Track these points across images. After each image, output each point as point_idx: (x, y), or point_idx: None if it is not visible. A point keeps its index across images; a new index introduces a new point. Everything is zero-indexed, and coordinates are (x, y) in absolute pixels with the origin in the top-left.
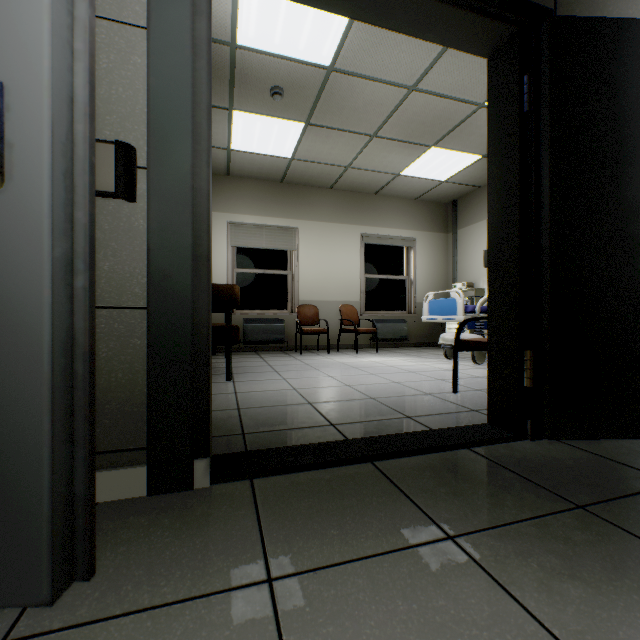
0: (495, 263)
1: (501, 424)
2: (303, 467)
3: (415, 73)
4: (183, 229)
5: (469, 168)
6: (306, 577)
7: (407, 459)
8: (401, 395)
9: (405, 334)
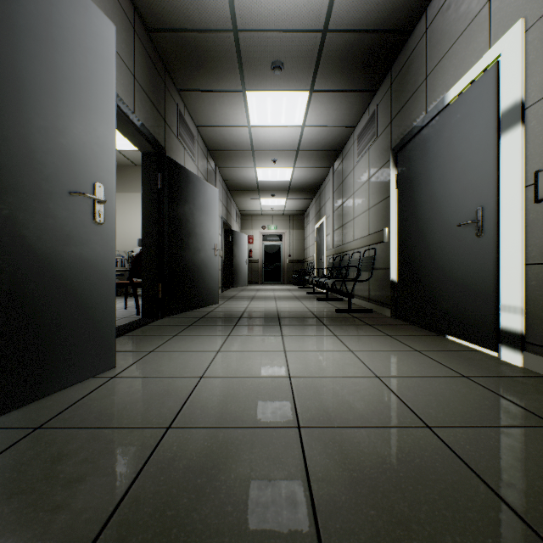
0: (146, 246)
1: (149, 316)
2: None
3: None
4: None
5: None
6: (159, 348)
7: (133, 332)
8: None
9: None
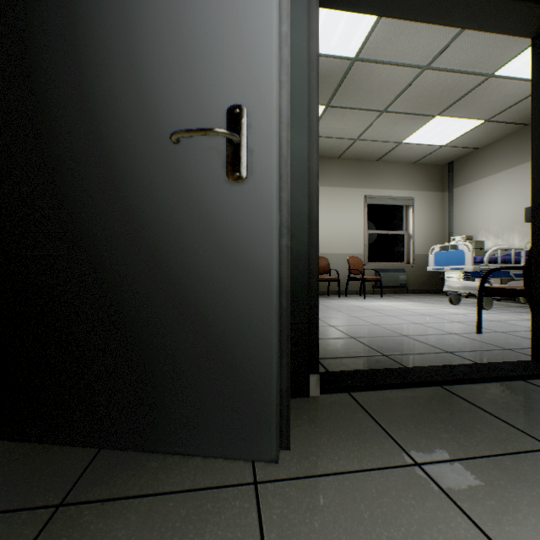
0: (539, 219)
1: None
2: (386, 386)
3: (430, 54)
4: (302, 200)
5: (470, 132)
6: (445, 465)
7: (471, 385)
8: (429, 334)
9: (404, 282)
